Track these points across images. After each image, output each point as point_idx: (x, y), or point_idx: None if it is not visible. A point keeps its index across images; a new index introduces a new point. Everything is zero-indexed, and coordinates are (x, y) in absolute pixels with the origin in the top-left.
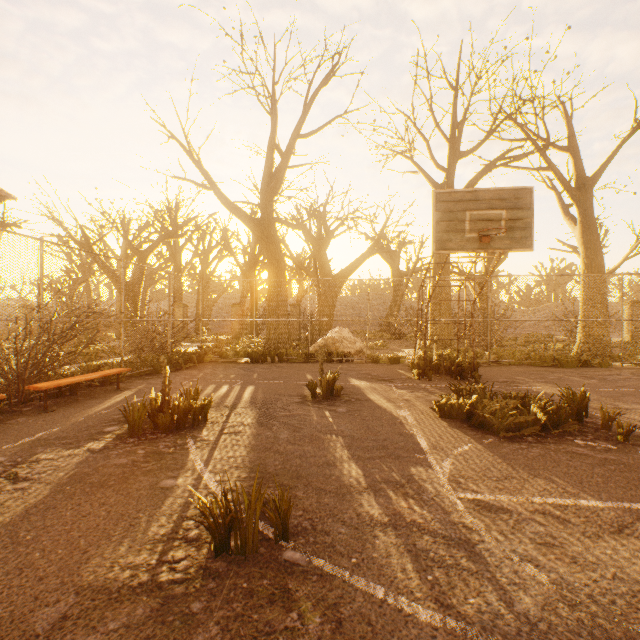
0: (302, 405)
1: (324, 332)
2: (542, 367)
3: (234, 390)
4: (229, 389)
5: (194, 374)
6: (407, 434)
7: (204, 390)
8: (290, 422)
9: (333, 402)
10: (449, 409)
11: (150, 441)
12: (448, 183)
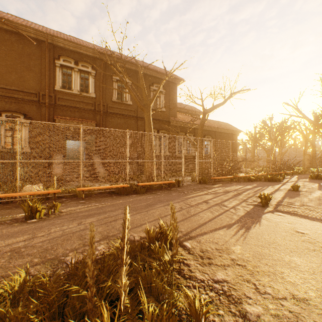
0: None
1: None
2: None
3: None
4: None
5: (307, 175)
6: None
7: None
8: None
9: None
10: None
11: (317, 180)
12: None
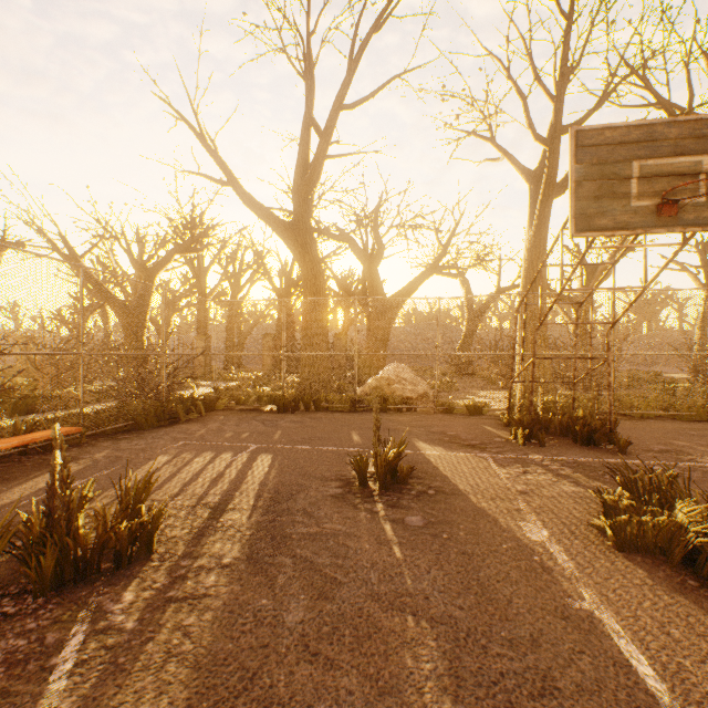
0: (342, 505)
1: (377, 370)
2: (696, 422)
3: (236, 465)
4: (229, 462)
5: (191, 431)
6: (579, 616)
7: (190, 464)
8: (315, 559)
9: (397, 497)
10: (637, 533)
11: None
12: (550, 162)
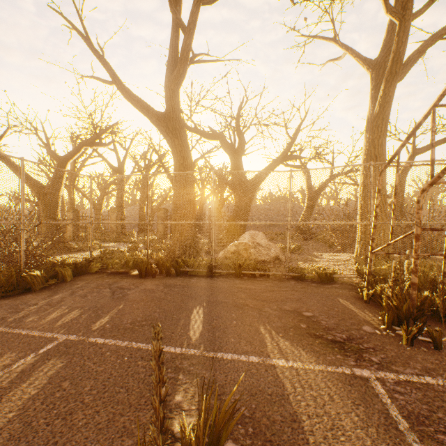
0: None
1: (232, 238)
2: None
3: None
4: None
5: (25, 305)
6: None
7: None
8: None
9: None
10: None
11: None
12: (400, 36)
